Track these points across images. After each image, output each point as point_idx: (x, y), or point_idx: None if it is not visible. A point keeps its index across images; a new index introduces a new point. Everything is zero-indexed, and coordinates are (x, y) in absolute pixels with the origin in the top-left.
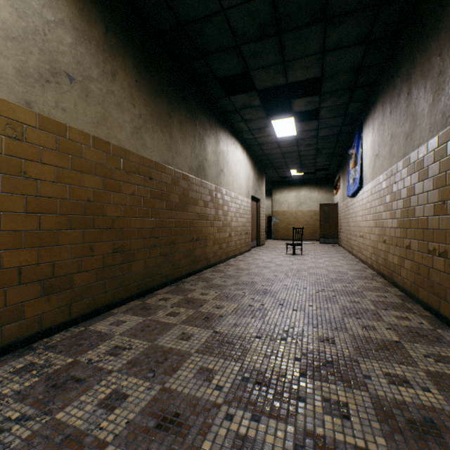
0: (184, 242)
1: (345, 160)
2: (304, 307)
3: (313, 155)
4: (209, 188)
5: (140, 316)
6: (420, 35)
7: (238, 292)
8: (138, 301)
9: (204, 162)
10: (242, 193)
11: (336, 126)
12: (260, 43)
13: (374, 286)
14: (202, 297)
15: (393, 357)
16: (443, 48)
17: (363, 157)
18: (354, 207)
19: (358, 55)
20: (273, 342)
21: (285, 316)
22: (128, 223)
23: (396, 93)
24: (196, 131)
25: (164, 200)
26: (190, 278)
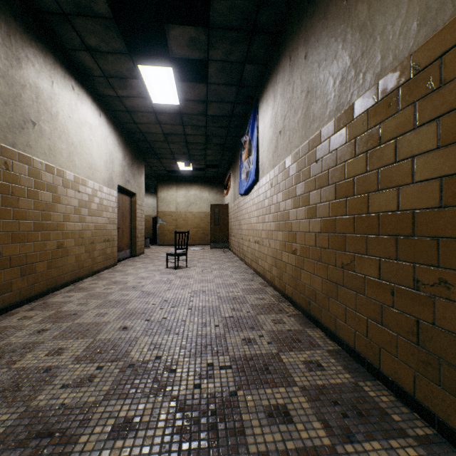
0: None
1: (237, 154)
2: None
3: (203, 144)
4: None
5: None
6: None
7: None
8: None
9: None
10: (98, 177)
11: (229, 102)
12: None
13: (290, 329)
14: None
15: None
16: None
17: (259, 143)
18: (247, 207)
19: None
20: None
21: None
22: None
23: (320, 16)
24: None
25: None
26: None
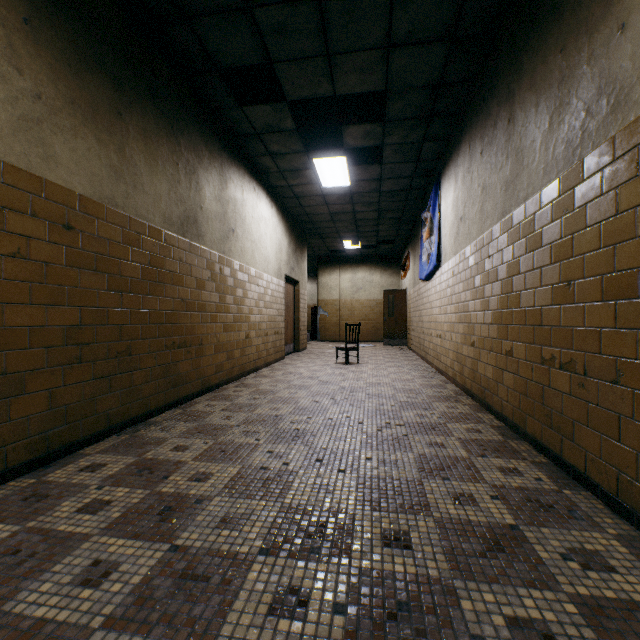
0: (154, 350)
1: (417, 229)
2: (357, 463)
3: (375, 220)
4: (207, 258)
5: (11, 522)
6: (529, 27)
7: (247, 440)
8: (28, 477)
9: (197, 211)
10: (270, 269)
11: (405, 176)
12: (288, 9)
13: (461, 412)
14: (174, 455)
15: (514, 569)
16: (568, 39)
17: (441, 223)
18: (428, 295)
19: (439, 61)
20: (293, 560)
21: (323, 488)
22: (0, 315)
23: (491, 122)
24: (180, 156)
25: (106, 271)
26: (167, 414)
